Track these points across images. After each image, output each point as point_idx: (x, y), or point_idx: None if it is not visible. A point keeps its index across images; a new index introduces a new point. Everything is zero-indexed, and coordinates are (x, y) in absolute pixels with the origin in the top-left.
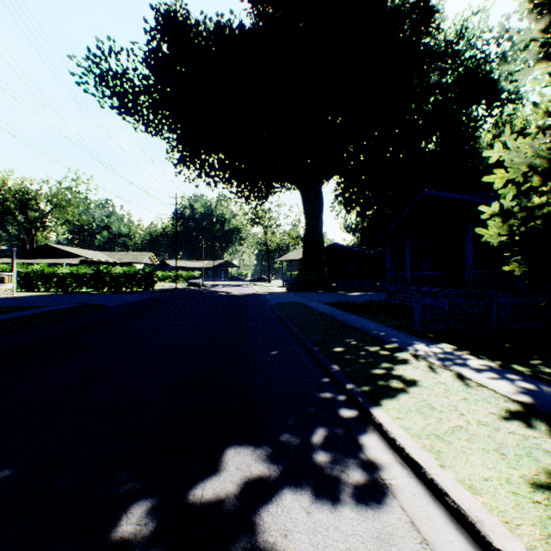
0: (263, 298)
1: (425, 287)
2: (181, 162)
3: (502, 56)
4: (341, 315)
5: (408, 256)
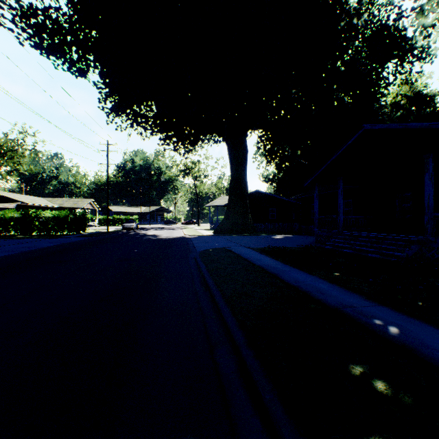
0: (189, 243)
1: (364, 232)
2: (113, 112)
3: (420, 9)
4: (286, 272)
5: (341, 198)
